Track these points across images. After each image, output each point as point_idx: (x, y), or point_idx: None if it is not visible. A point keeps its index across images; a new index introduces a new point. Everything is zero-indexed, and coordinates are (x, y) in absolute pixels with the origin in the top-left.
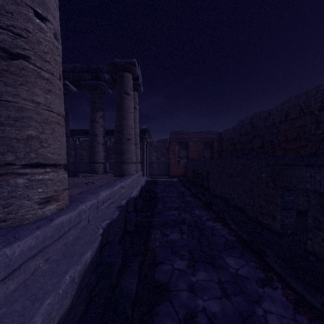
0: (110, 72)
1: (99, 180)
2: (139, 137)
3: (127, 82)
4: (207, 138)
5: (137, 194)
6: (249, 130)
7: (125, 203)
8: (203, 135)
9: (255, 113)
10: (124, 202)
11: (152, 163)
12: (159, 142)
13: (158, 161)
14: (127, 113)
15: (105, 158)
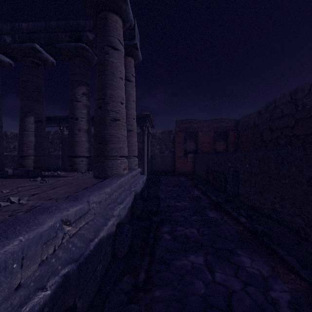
0: (94, 30)
1: (51, 190)
2: (139, 125)
3: (114, 29)
4: (221, 127)
5: (123, 216)
6: (288, 111)
7: (51, 295)
8: (216, 124)
9: (300, 85)
10: (35, 309)
11: (155, 157)
12: (162, 134)
13: (161, 155)
14: (113, 77)
15: (89, 150)
